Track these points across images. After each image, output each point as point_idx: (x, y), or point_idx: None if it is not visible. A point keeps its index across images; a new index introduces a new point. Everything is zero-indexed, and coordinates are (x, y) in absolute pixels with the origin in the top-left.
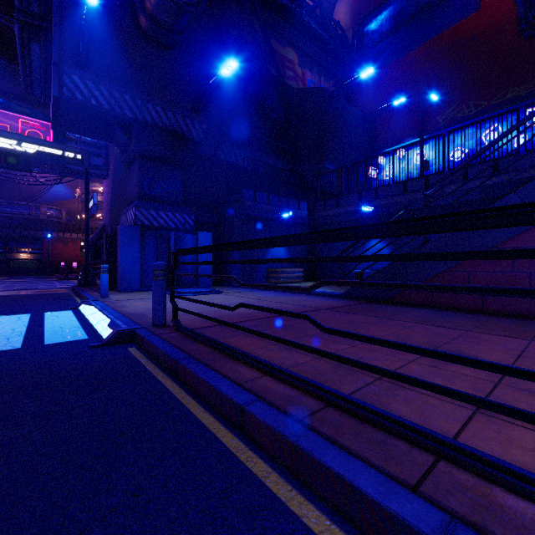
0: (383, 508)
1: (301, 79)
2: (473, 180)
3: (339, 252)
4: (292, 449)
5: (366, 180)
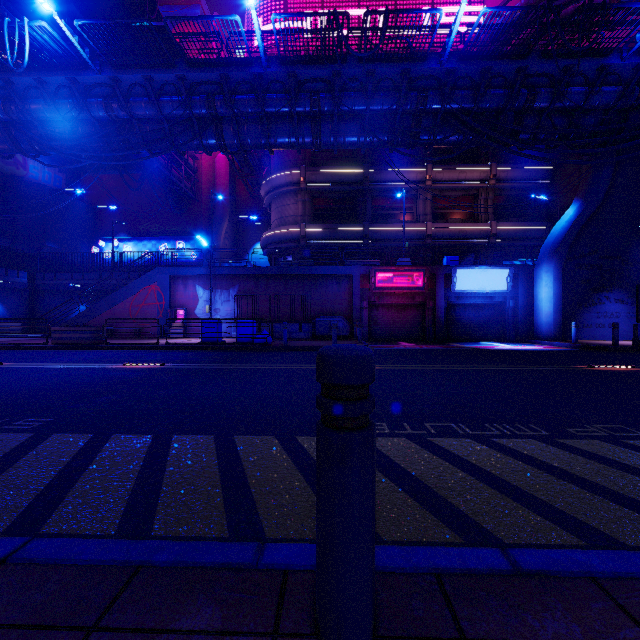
0: (16, 346)
1: (22, 165)
2: (132, 280)
3: (57, 311)
4: (5, 346)
5: (77, 266)
